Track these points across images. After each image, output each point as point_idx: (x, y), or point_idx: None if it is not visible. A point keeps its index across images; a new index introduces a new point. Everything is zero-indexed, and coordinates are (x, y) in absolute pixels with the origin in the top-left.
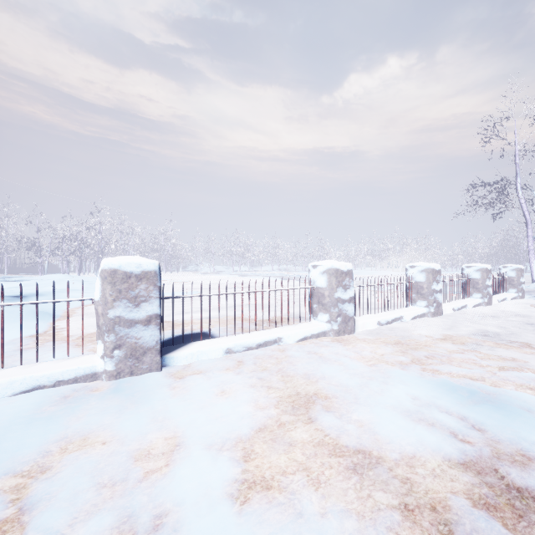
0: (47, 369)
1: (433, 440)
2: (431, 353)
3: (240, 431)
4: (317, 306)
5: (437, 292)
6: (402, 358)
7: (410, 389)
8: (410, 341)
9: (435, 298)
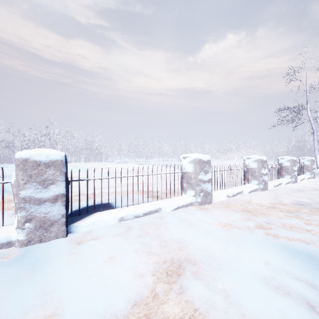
0: None
1: (296, 316)
2: (268, 219)
3: (117, 307)
4: (186, 185)
5: (264, 175)
6: (248, 224)
7: (261, 254)
8: (251, 209)
9: (263, 179)
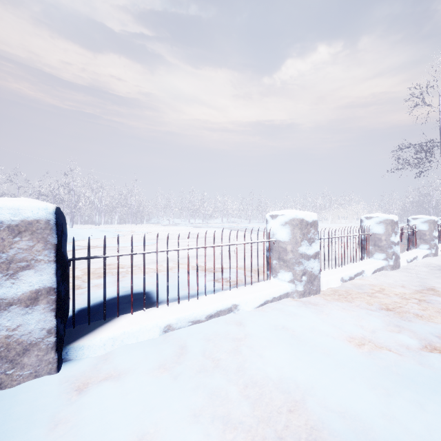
0: None
1: None
2: (435, 328)
3: None
4: (277, 262)
5: (395, 245)
6: (405, 340)
7: None
8: (391, 306)
9: (393, 251)
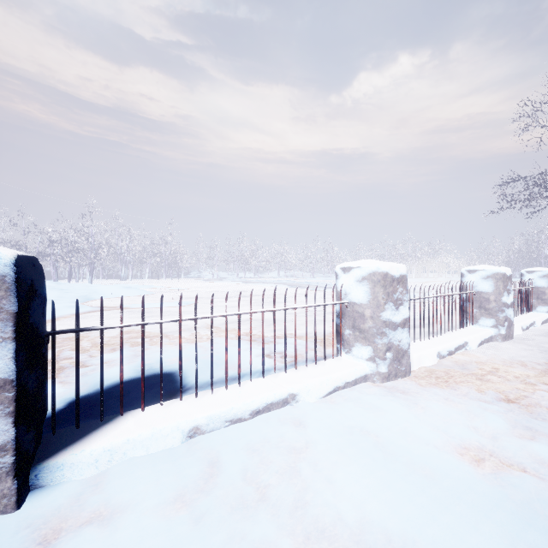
0: None
1: None
2: None
3: None
4: (351, 332)
5: (508, 307)
6: (545, 453)
7: None
8: (513, 395)
9: (506, 315)
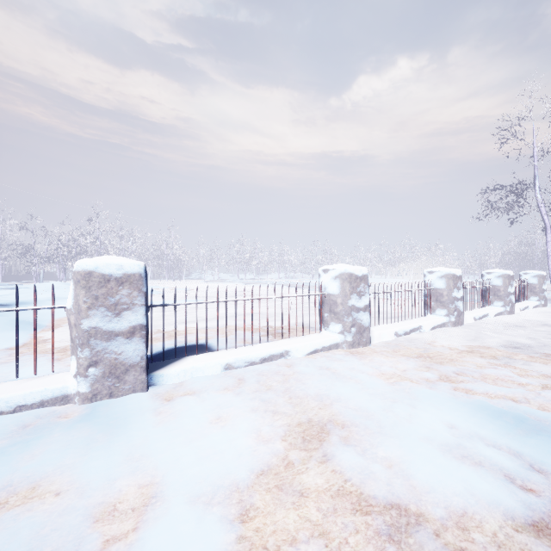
0: (6, 392)
1: (486, 488)
2: (460, 368)
3: (236, 476)
4: (328, 315)
5: (458, 300)
6: (428, 374)
7: (443, 414)
8: (433, 354)
9: (455, 307)
